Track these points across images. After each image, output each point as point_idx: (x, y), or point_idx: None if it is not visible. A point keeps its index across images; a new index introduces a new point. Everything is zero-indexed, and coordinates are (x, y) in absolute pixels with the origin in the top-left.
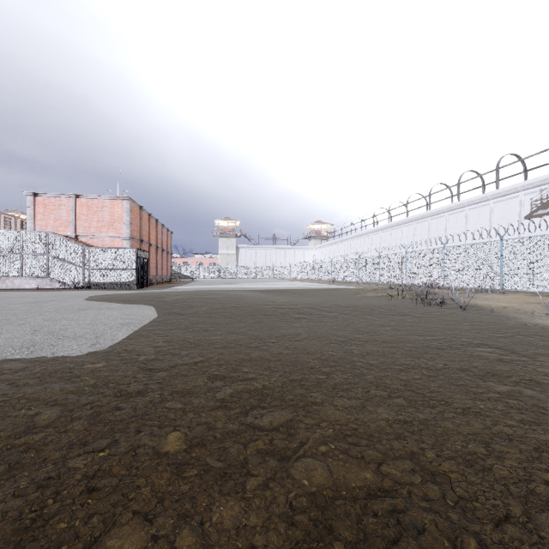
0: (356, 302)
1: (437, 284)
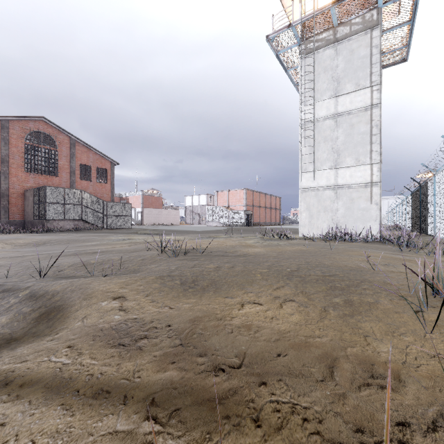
0: (294, 231)
1: (394, 226)
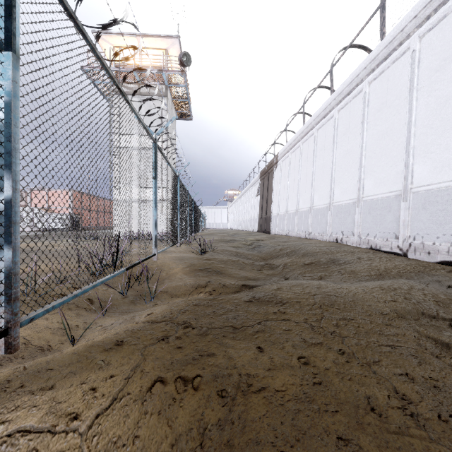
0: None
1: None
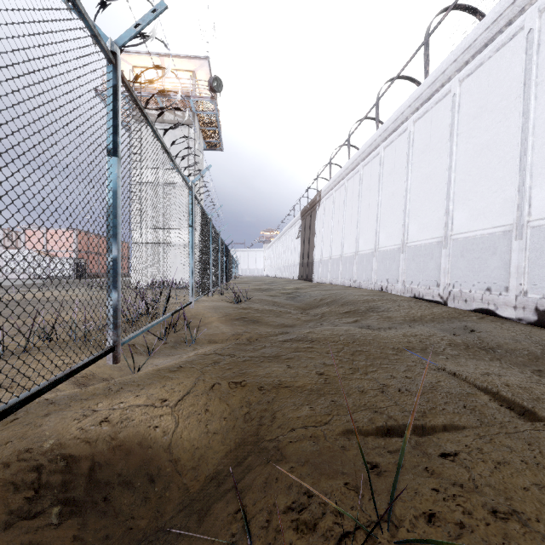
0: None
1: None
